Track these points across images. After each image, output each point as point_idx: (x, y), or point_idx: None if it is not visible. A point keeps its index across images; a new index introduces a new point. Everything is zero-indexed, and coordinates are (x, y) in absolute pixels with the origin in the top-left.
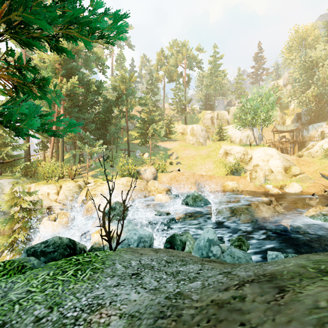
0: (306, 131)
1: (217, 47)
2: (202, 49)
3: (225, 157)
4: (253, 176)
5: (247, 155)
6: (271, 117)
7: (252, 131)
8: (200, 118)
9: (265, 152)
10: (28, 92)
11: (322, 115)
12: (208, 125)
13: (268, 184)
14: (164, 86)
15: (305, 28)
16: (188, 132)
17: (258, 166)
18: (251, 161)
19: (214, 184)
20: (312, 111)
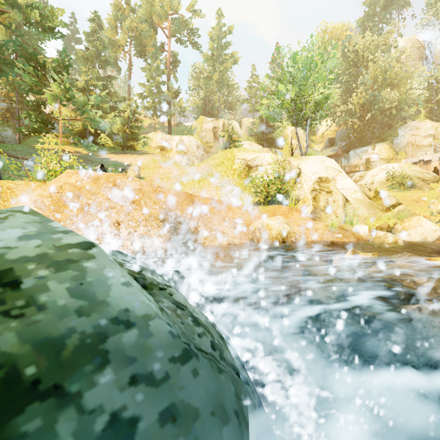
0: (345, 160)
1: (222, 15)
2: (199, 13)
3: (244, 174)
4: (323, 205)
5: (291, 170)
6: (328, 102)
7: (295, 126)
8: (195, 128)
9: (325, 164)
10: None
11: (364, 138)
12: (209, 142)
13: (353, 224)
14: (130, 63)
15: (336, 27)
16: (173, 147)
17: (331, 180)
18: (301, 180)
19: (229, 226)
20: (354, 130)
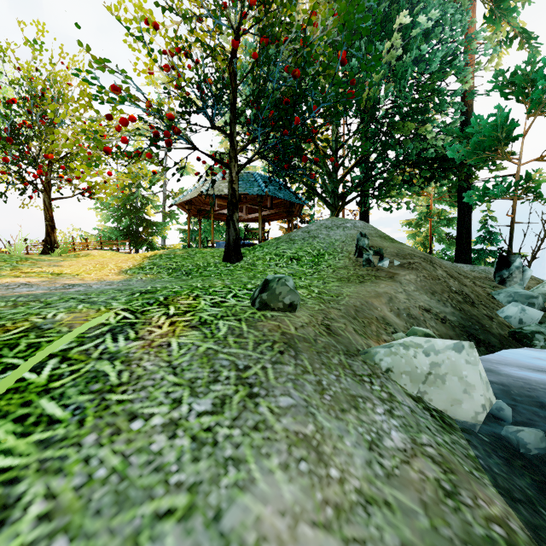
0: None
1: None
2: None
3: None
4: None
5: None
6: None
7: None
8: None
9: None
10: None
11: None
12: None
13: None
14: None
15: None
16: None
17: None
18: None
19: None
20: None
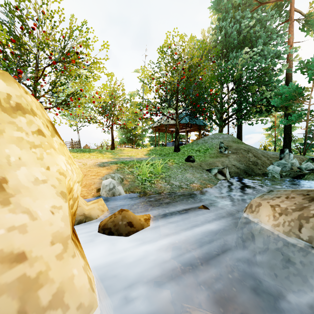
0: None
1: None
2: None
3: None
4: None
5: None
6: None
7: None
8: None
9: None
10: None
11: None
12: None
13: None
14: None
15: None
16: None
17: None
18: None
19: None
20: None
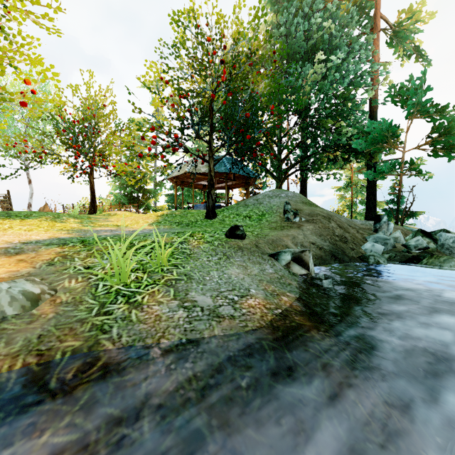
0: None
1: None
2: None
3: None
4: None
5: None
6: None
7: None
8: None
9: None
10: (434, 145)
11: None
12: None
13: None
14: None
15: None
16: None
17: None
18: None
19: None
20: None
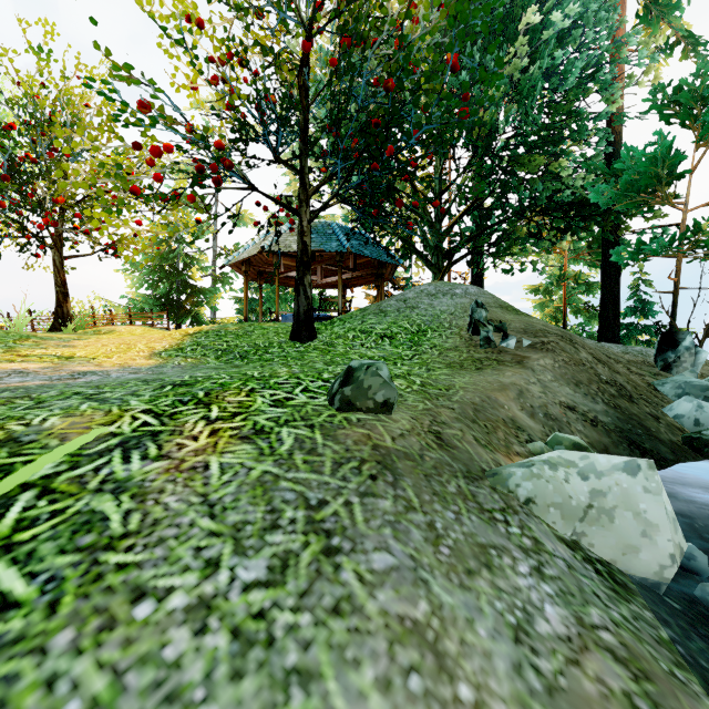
0: None
1: None
2: None
3: None
4: None
5: None
6: None
7: None
8: None
9: None
10: None
11: None
12: None
13: None
14: None
15: None
16: None
17: None
18: None
19: None
20: None
